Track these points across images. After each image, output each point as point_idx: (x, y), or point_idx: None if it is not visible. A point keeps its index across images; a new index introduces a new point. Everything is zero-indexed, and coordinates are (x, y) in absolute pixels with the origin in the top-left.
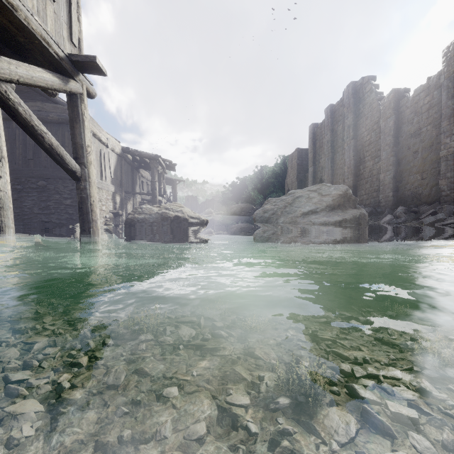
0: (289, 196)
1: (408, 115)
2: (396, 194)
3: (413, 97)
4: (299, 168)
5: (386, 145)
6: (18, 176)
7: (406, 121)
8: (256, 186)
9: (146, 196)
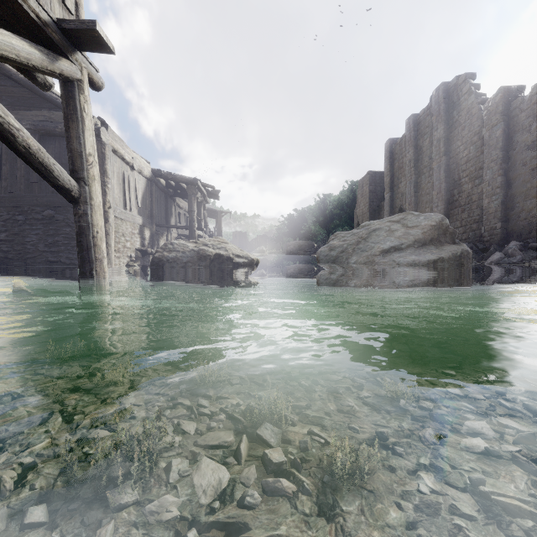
0: (362, 228)
1: (524, 120)
2: (506, 225)
3: (530, 96)
4: (371, 195)
5: (492, 162)
6: (20, 205)
7: (520, 129)
8: (318, 219)
9: (184, 231)
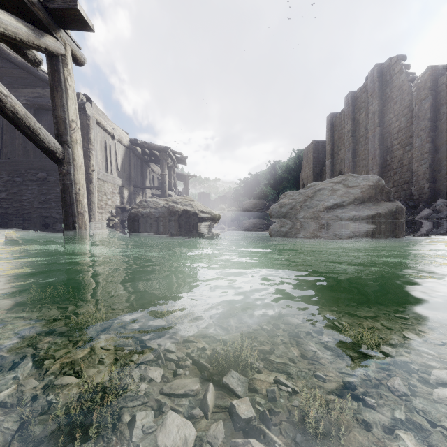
0: (308, 189)
1: None
2: (433, 186)
3: None
4: (315, 161)
5: (421, 131)
6: (18, 168)
7: (446, 102)
8: (269, 182)
9: (157, 192)
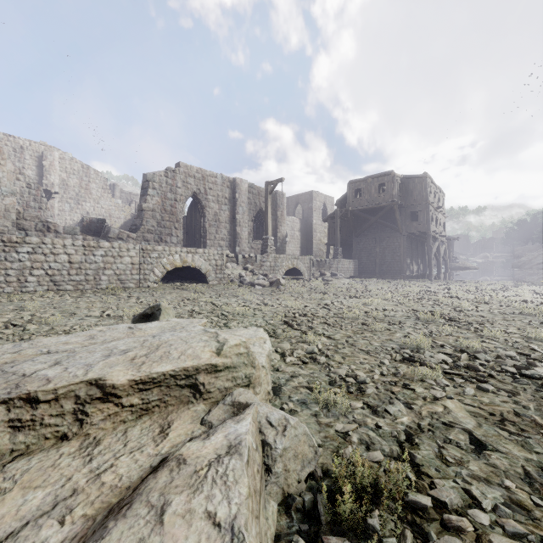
0: (537, 252)
1: None
2: None
3: None
4: None
5: None
6: None
7: None
8: None
9: None
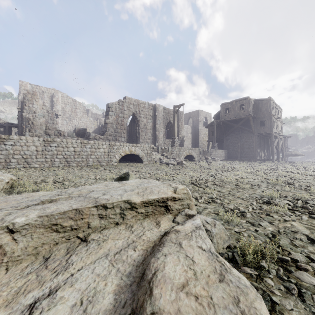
0: None
1: None
2: None
3: None
4: None
5: None
6: None
7: None
8: None
9: None
